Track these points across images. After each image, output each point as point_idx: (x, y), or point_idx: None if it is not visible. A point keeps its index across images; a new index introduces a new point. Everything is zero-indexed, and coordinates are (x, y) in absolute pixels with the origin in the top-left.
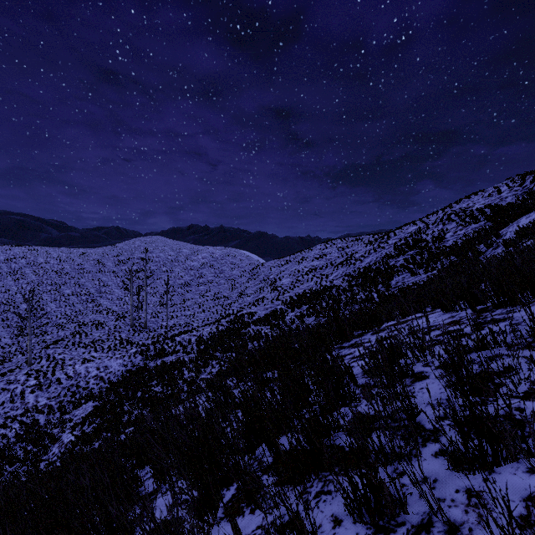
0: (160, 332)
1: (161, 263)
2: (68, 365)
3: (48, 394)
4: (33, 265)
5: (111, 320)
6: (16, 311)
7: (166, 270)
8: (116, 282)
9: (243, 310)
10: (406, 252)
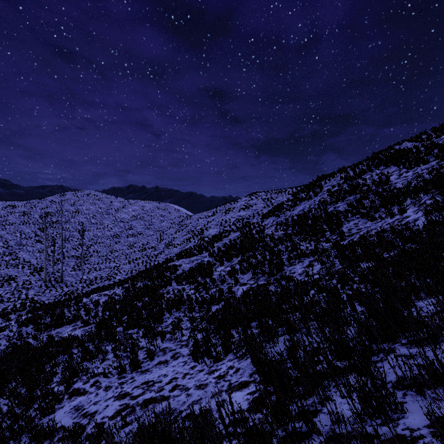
0: (77, 287)
1: (91, 215)
2: None
3: None
4: None
5: (25, 275)
6: None
7: (96, 222)
8: (40, 234)
9: None
10: (345, 197)
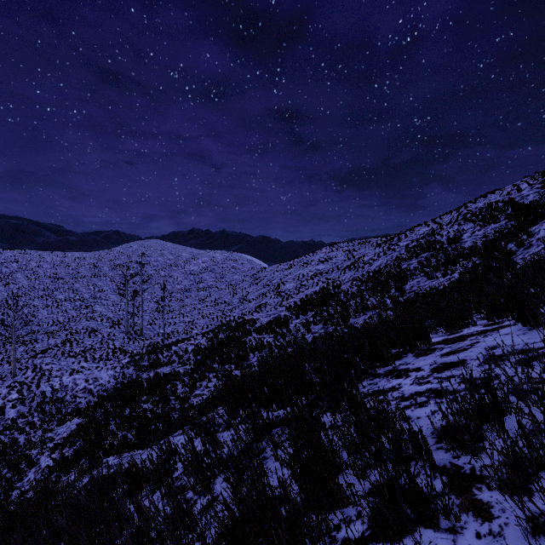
0: (156, 340)
1: (160, 268)
2: (55, 377)
3: (30, 409)
4: (25, 269)
5: (105, 327)
6: (5, 318)
7: (165, 275)
8: (112, 287)
9: (245, 317)
10: (419, 254)
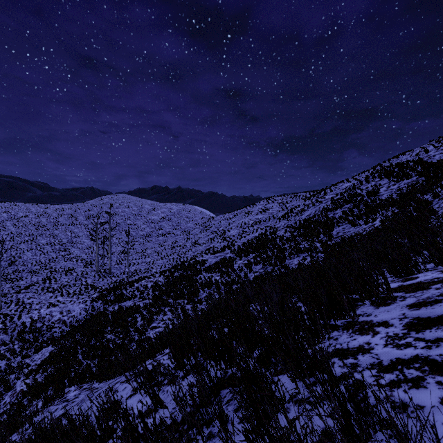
0: (122, 277)
1: (126, 217)
2: (34, 309)
3: (12, 338)
4: (14, 219)
5: (80, 267)
6: None
7: (130, 223)
8: (86, 233)
9: (196, 258)
10: (343, 205)
